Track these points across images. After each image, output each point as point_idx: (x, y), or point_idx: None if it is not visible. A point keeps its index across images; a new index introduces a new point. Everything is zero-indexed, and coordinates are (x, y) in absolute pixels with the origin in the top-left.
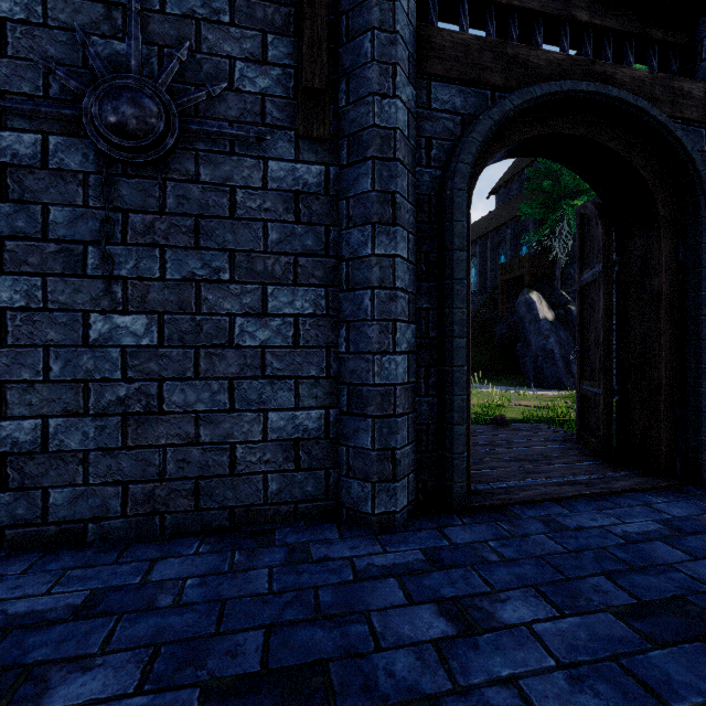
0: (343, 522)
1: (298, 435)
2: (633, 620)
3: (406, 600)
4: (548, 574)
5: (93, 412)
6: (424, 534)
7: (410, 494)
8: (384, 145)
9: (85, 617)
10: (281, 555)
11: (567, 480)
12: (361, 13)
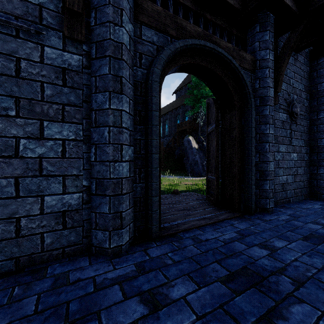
0: (93, 254)
1: (65, 208)
2: (228, 283)
3: (123, 298)
4: (194, 266)
5: None
6: (137, 254)
7: (131, 234)
8: (116, 50)
9: None
10: (49, 283)
11: (202, 217)
12: None
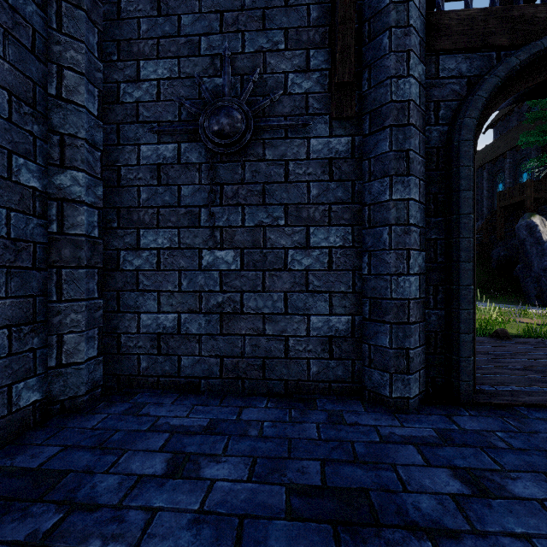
0: (366, 400)
1: (331, 333)
2: None
3: (424, 462)
4: None
5: (204, 311)
6: (434, 418)
7: (421, 386)
8: (399, 114)
9: (210, 433)
10: (323, 416)
11: None
12: (380, 18)
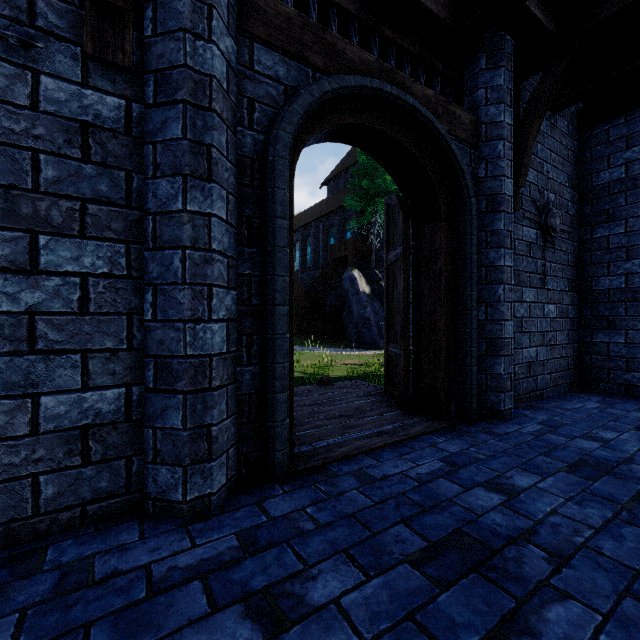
0: (149, 516)
1: (87, 421)
2: (425, 565)
3: (209, 608)
4: (358, 533)
5: None
6: (242, 513)
7: (231, 470)
8: (198, 90)
9: None
10: (47, 585)
11: (376, 431)
12: None
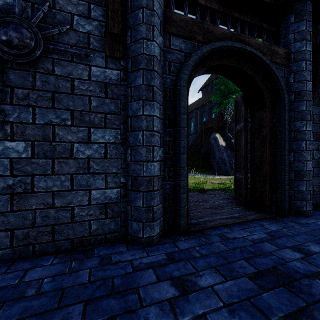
0: (129, 242)
1: (106, 201)
2: (256, 279)
3: (156, 280)
4: (221, 261)
5: None
6: (166, 245)
7: (161, 227)
8: (148, 63)
9: None
10: (96, 261)
11: (230, 216)
12: None
